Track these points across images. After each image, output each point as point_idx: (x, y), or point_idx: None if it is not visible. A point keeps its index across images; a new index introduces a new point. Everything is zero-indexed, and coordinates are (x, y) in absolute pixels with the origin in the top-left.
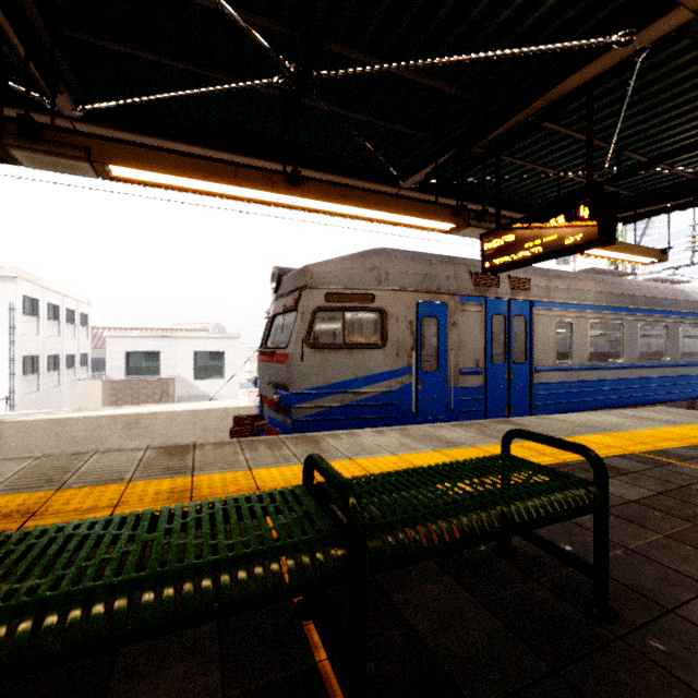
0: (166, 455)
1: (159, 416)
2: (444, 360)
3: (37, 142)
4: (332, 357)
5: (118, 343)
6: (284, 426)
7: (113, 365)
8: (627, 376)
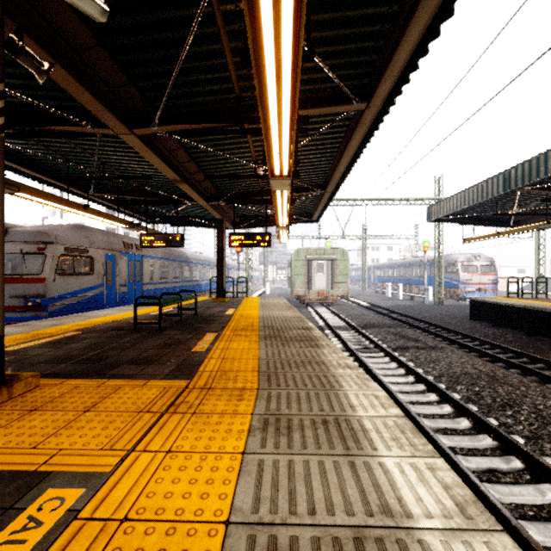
0: (23, 326)
1: None
2: (114, 280)
3: None
4: (69, 279)
5: None
6: (36, 318)
7: None
8: (170, 286)
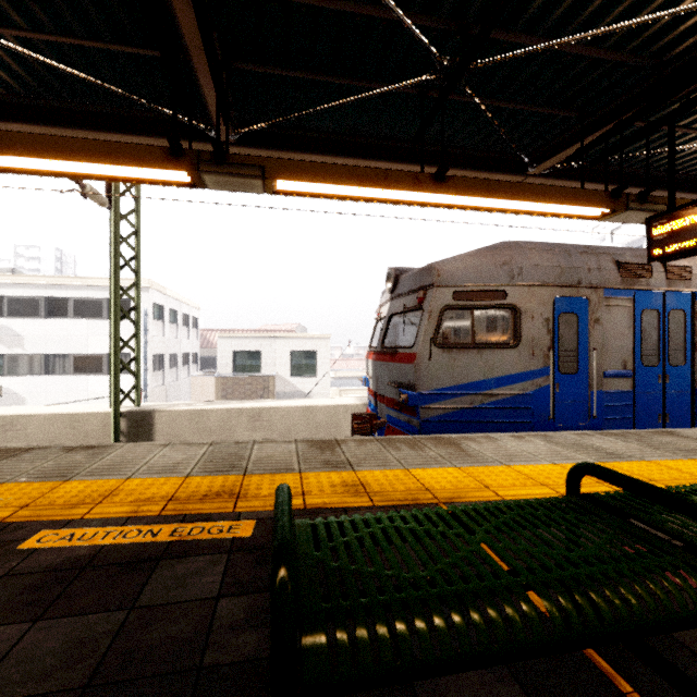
0: (316, 449)
1: (277, 410)
2: (585, 361)
3: (224, 166)
4: (460, 357)
5: (227, 343)
6: (408, 426)
7: (223, 363)
8: None
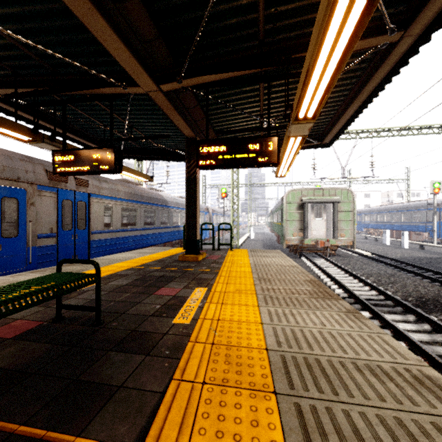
0: None
1: None
2: (24, 229)
3: None
4: None
5: None
6: None
7: None
8: (139, 234)
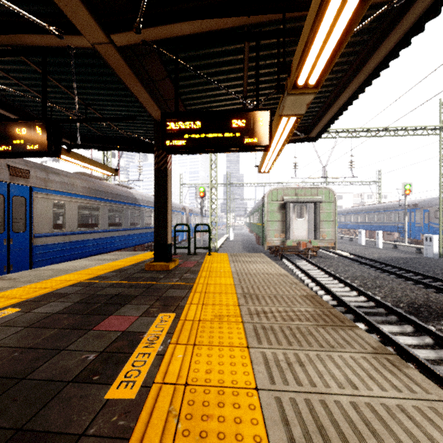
0: None
1: None
2: None
3: None
4: None
5: None
6: None
7: None
8: (102, 237)
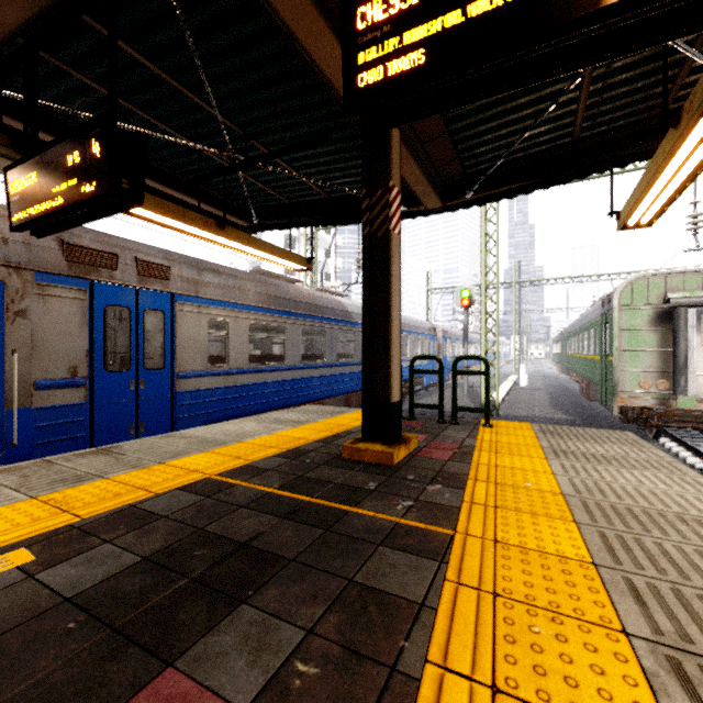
0: None
1: None
2: None
3: None
4: None
5: None
6: None
7: None
8: (290, 378)
